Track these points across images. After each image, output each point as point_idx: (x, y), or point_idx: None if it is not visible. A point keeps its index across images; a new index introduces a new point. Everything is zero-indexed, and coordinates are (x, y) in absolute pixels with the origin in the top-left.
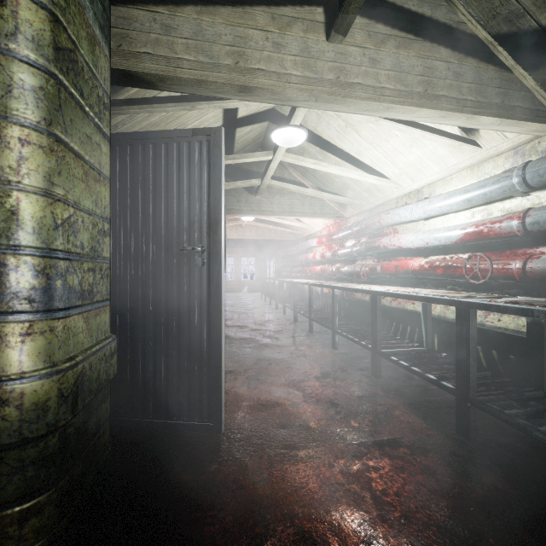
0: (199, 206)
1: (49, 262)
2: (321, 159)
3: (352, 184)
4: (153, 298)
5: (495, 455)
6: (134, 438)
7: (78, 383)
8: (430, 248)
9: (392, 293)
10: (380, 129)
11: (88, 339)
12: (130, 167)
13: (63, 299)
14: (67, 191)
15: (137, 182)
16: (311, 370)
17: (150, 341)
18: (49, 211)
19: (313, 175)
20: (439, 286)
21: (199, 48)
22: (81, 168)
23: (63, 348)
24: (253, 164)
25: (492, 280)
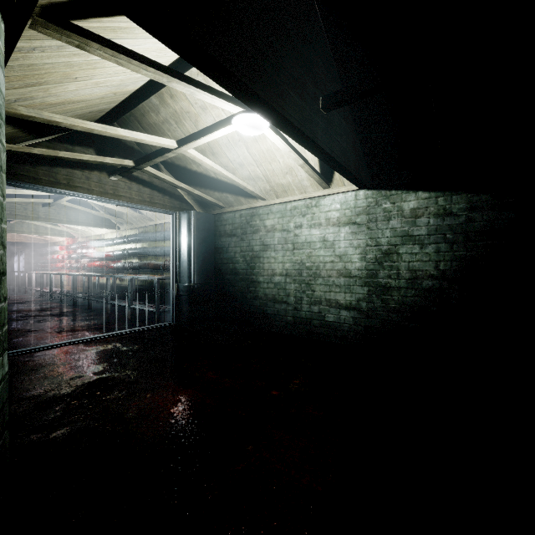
0: None
1: None
2: None
3: None
4: None
5: (94, 310)
6: None
7: None
8: (104, 258)
9: (78, 274)
10: None
11: None
12: None
13: None
14: None
15: None
16: (45, 307)
17: None
18: None
19: None
20: (106, 272)
21: None
22: None
23: None
24: None
25: (111, 269)
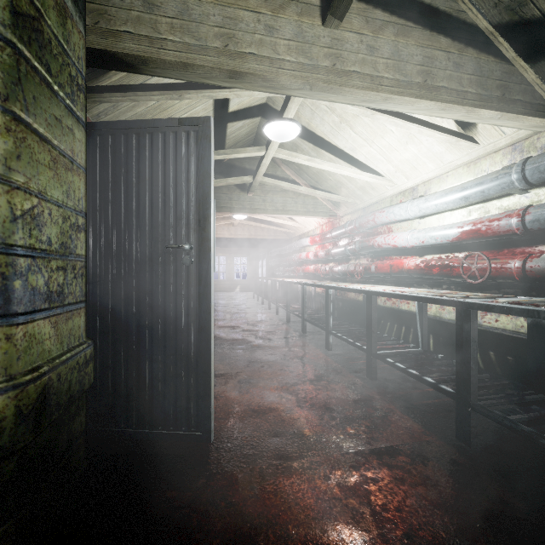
0: (186, 200)
1: (5, 259)
2: (314, 157)
3: (346, 182)
4: (136, 299)
5: (497, 462)
6: (115, 450)
7: (43, 397)
8: (425, 247)
9: (388, 292)
10: (375, 124)
11: (57, 346)
12: (112, 159)
13: (23, 301)
14: (29, 178)
15: (120, 175)
16: (305, 373)
17: (133, 345)
18: (4, 200)
19: (306, 172)
20: (435, 285)
21: (185, 28)
22: (48, 153)
23: (23, 358)
24: (245, 161)
25: (490, 279)
